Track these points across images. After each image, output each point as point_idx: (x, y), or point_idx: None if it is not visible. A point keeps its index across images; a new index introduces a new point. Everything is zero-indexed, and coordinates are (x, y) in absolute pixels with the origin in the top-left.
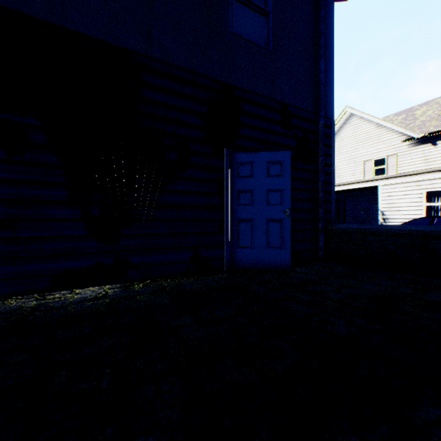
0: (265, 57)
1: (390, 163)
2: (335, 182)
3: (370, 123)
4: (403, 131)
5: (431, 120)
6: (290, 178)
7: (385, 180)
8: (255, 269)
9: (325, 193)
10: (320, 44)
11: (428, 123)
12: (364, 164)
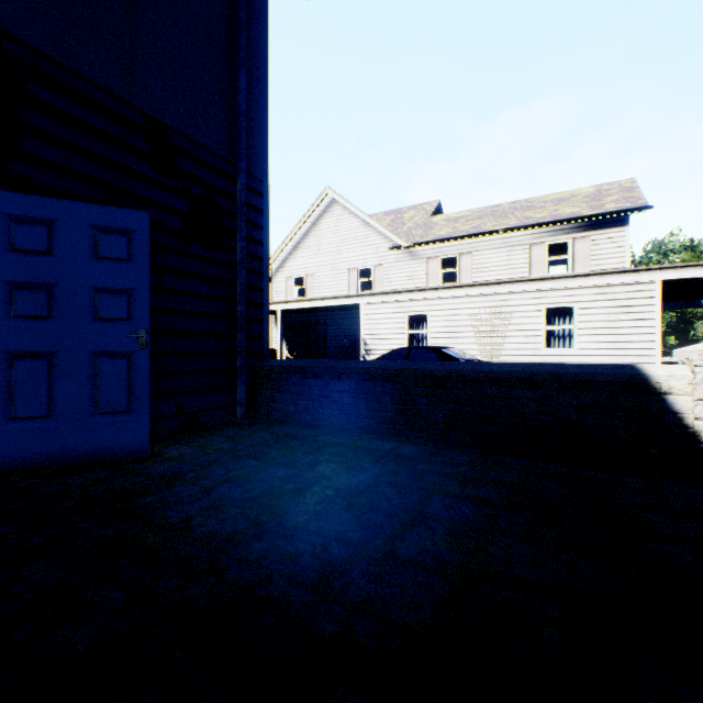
0: (106, 6)
1: (377, 276)
2: (314, 296)
3: (356, 218)
4: (390, 236)
5: (418, 228)
6: (150, 268)
7: (368, 297)
8: (60, 466)
9: (252, 306)
10: (239, 42)
11: (415, 232)
12: (349, 273)
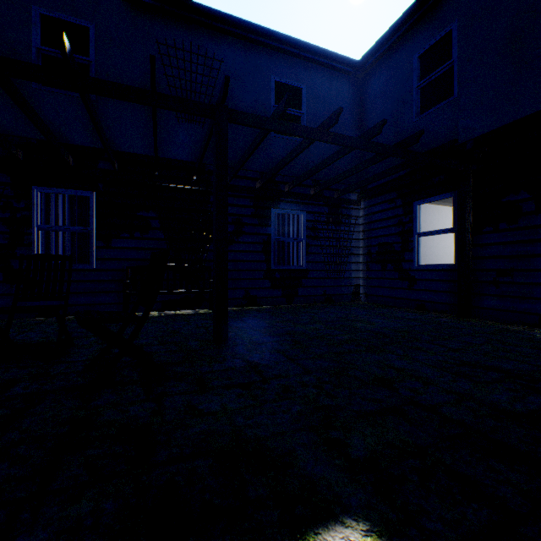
0: None
1: None
2: None
3: None
4: None
5: None
6: None
7: None
8: None
9: None
10: None
11: None
12: None
